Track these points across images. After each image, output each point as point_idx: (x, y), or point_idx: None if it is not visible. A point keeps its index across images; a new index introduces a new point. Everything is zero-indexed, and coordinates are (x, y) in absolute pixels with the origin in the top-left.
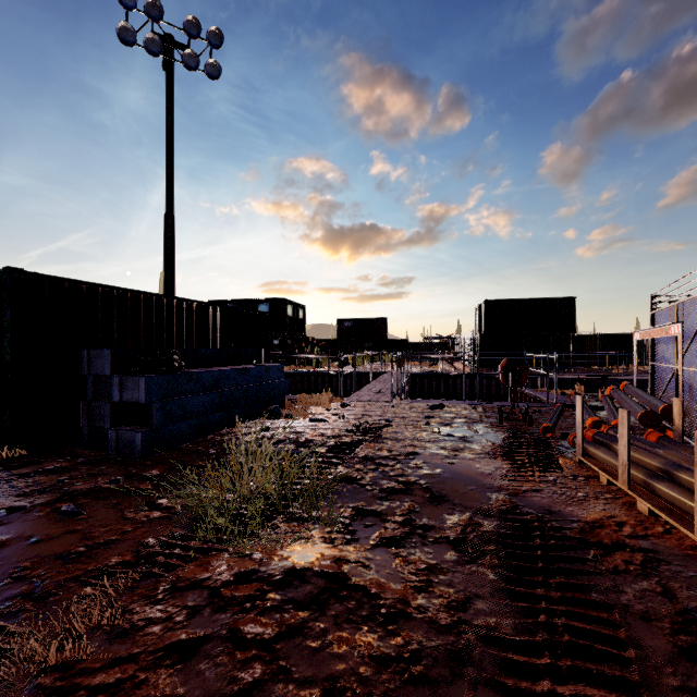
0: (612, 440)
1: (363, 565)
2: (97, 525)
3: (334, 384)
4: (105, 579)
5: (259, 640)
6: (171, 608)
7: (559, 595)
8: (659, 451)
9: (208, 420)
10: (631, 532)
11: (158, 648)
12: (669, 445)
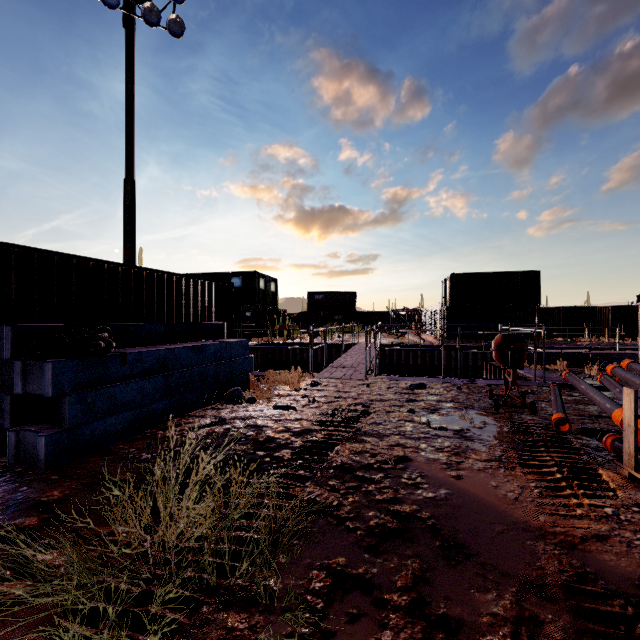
0: None
1: None
2: None
3: (305, 356)
4: None
5: None
6: None
7: None
8: None
9: (149, 411)
10: None
11: None
12: None
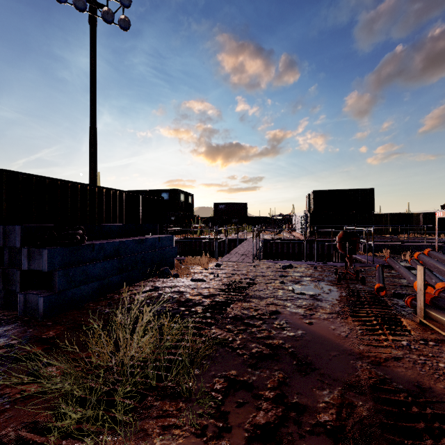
0: None
1: None
2: None
3: (212, 247)
4: None
5: None
6: None
7: None
8: None
9: (109, 282)
10: None
11: None
12: None
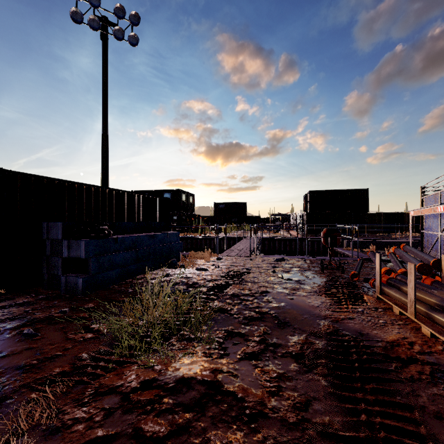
0: (401, 283)
1: (232, 375)
2: (47, 344)
3: (213, 245)
4: (46, 387)
5: (155, 438)
6: (93, 409)
7: (373, 398)
8: (434, 291)
9: (128, 269)
10: (419, 349)
11: (80, 443)
12: (440, 287)
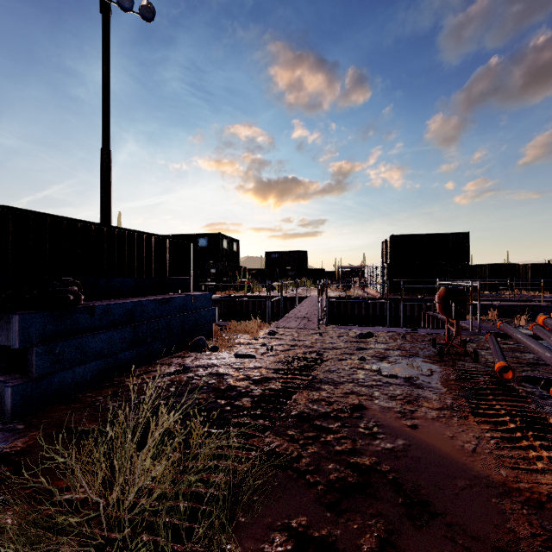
0: None
1: None
2: None
3: (263, 307)
4: None
5: None
6: None
7: None
8: None
9: (118, 360)
10: None
11: None
12: None
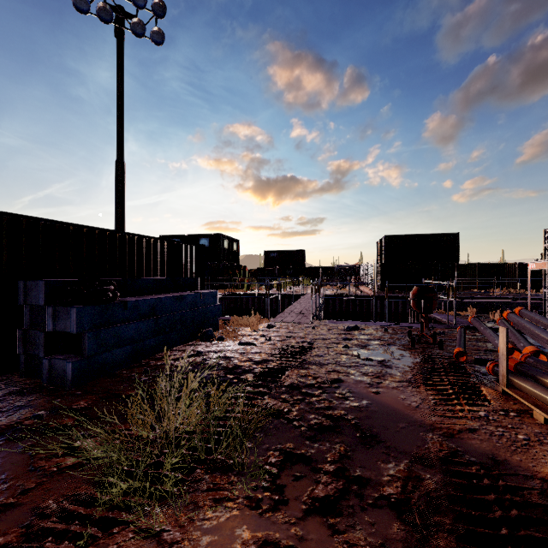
0: (540, 373)
1: None
2: None
3: (262, 304)
4: None
5: None
6: None
7: None
8: None
9: (144, 346)
10: None
11: None
12: None
